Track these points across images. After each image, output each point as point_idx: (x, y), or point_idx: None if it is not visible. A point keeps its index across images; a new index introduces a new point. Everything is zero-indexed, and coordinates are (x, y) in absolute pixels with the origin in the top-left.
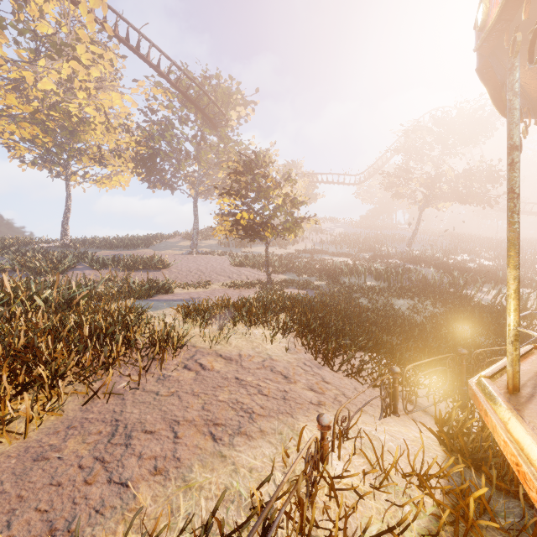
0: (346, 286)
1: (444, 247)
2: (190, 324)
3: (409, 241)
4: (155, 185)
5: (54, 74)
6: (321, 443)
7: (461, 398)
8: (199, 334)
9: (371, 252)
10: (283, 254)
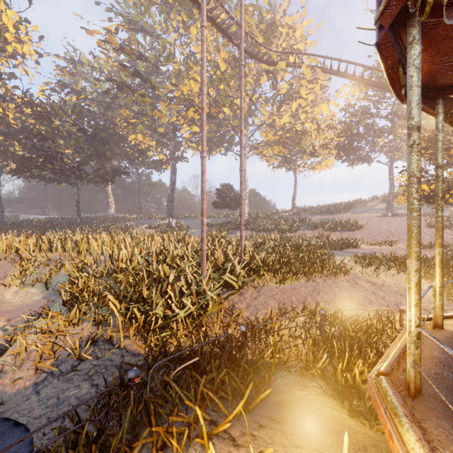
0: None
1: None
2: (358, 265)
3: None
4: (353, 162)
5: (288, 113)
6: (399, 317)
7: None
8: (361, 270)
9: None
10: None
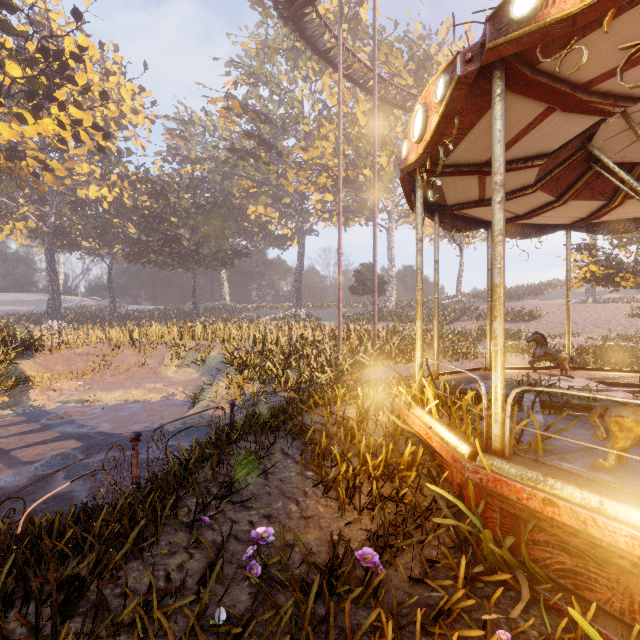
0: None
1: None
2: None
3: None
4: None
5: None
6: None
7: None
8: None
9: None
10: None
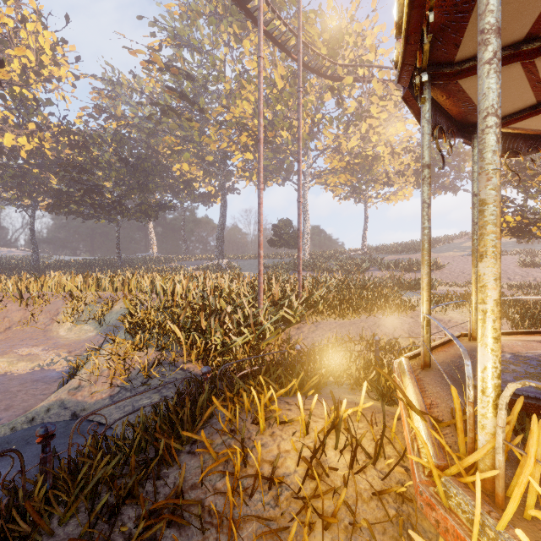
0: None
1: None
2: None
3: None
4: (434, 192)
5: (357, 136)
6: None
7: None
8: None
9: None
10: None
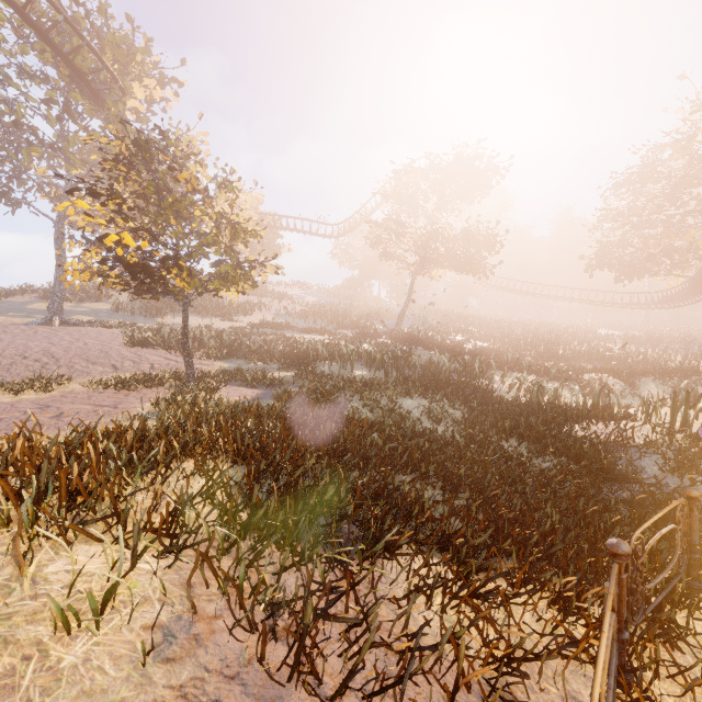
0: (327, 379)
1: (435, 324)
2: None
3: (400, 315)
4: None
5: None
6: None
7: (619, 659)
8: None
9: (354, 328)
10: (227, 329)
